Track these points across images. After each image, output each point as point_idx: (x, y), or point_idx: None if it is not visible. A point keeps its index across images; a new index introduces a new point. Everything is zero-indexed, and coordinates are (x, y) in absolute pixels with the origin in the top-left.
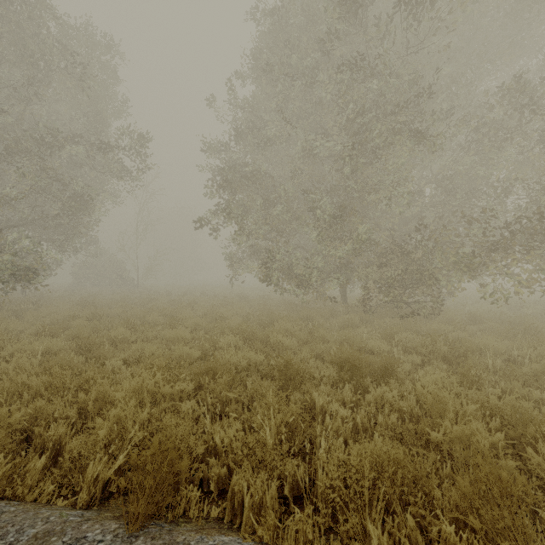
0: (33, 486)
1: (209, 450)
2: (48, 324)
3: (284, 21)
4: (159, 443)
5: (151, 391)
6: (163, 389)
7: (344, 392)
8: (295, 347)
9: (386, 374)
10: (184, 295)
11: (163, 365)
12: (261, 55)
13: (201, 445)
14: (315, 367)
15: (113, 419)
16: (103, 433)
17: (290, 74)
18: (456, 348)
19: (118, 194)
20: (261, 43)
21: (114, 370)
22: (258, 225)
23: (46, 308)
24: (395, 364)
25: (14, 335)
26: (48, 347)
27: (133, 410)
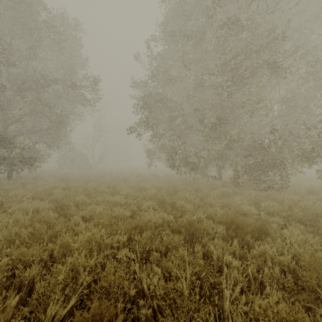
0: (8, 321)
1: (138, 291)
2: (40, 191)
3: (183, 1)
4: (102, 287)
5: (97, 241)
6: (106, 241)
7: (233, 247)
8: (192, 209)
9: (260, 232)
10: (120, 174)
11: (106, 223)
12: (168, 24)
13: (132, 288)
14: (208, 225)
15: (70, 265)
16: (61, 278)
17: (187, 34)
18: (308, 213)
19: (83, 115)
20: (168, 17)
21: (76, 224)
22: (165, 131)
23: (40, 182)
24: (267, 225)
25: (19, 198)
26: (37, 206)
27: (84, 257)
